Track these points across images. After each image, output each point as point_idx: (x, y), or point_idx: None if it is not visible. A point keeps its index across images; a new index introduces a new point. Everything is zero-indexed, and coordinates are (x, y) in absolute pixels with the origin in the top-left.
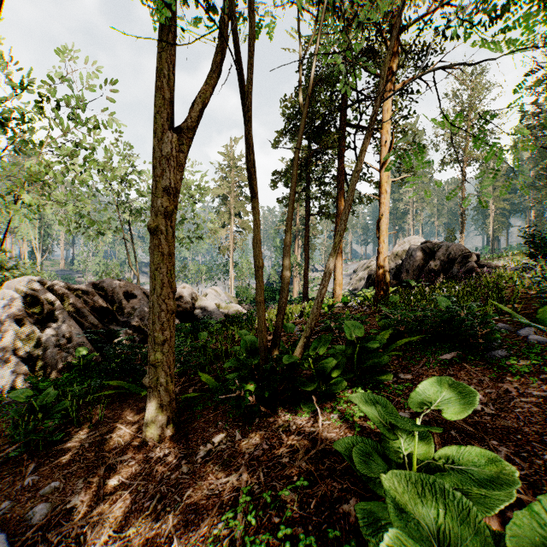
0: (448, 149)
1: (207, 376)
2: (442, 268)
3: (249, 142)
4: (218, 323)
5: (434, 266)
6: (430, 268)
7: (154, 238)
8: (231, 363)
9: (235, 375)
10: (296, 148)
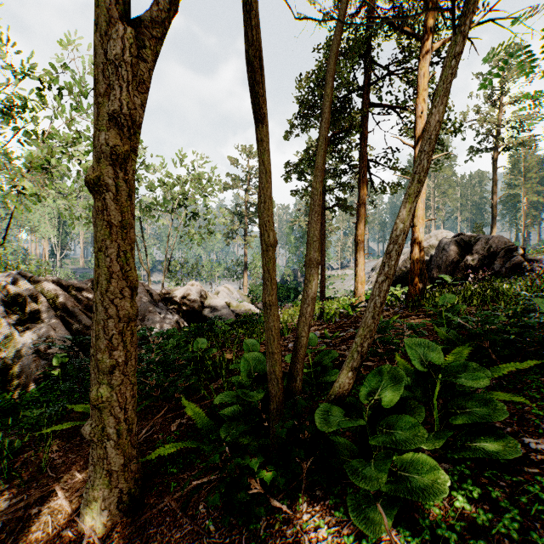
0: (476, 136)
1: (195, 408)
2: (481, 264)
3: (247, 1)
4: (227, 324)
5: (472, 261)
6: (466, 264)
7: (96, 197)
8: (227, 396)
9: (235, 409)
10: (335, 19)
